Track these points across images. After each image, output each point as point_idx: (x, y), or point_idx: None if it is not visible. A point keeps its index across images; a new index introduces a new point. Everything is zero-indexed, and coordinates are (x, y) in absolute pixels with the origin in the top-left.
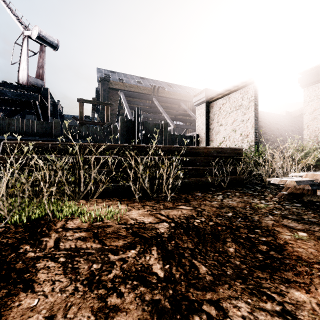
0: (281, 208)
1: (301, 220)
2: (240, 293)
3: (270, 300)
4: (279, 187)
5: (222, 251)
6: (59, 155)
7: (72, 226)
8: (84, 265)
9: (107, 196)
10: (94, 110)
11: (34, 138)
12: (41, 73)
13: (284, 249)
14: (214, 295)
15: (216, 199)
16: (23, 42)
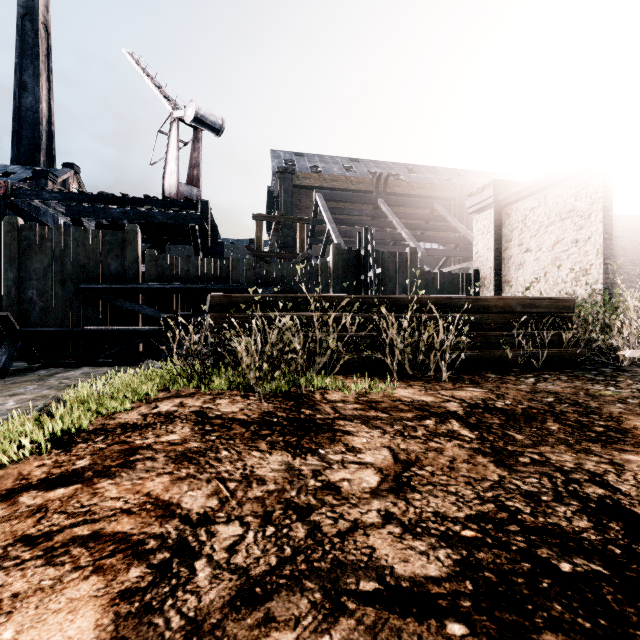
0: None
1: None
2: (564, 451)
3: (597, 457)
4: None
5: (541, 428)
6: (282, 313)
7: (335, 399)
8: (385, 426)
9: (347, 373)
10: (276, 231)
11: (205, 286)
12: (196, 175)
13: (628, 432)
14: (535, 450)
15: (524, 383)
16: (171, 129)
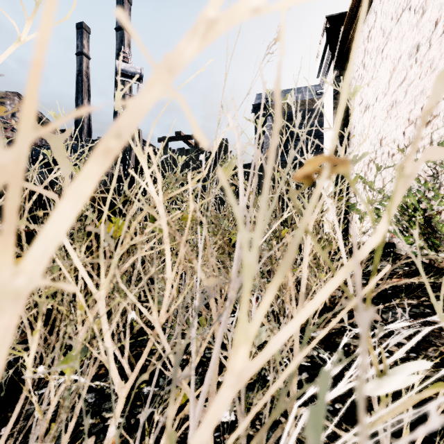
0: None
1: None
2: None
3: None
4: None
5: None
6: None
7: None
8: None
9: None
10: None
11: None
12: None
13: None
14: None
15: None
16: None
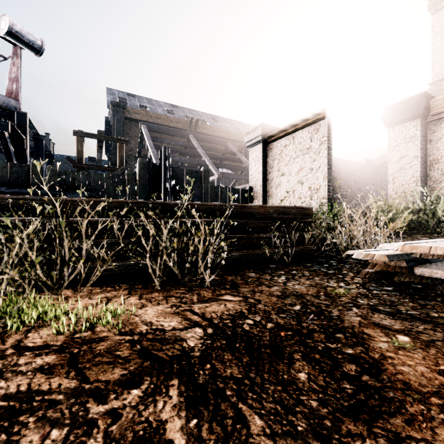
0: (368, 295)
1: (398, 313)
2: None
3: None
4: (361, 262)
5: (288, 380)
6: (28, 218)
7: (34, 343)
8: (33, 434)
9: (111, 282)
10: (100, 148)
11: None
12: (15, 89)
13: (382, 370)
14: None
15: (276, 283)
16: None
